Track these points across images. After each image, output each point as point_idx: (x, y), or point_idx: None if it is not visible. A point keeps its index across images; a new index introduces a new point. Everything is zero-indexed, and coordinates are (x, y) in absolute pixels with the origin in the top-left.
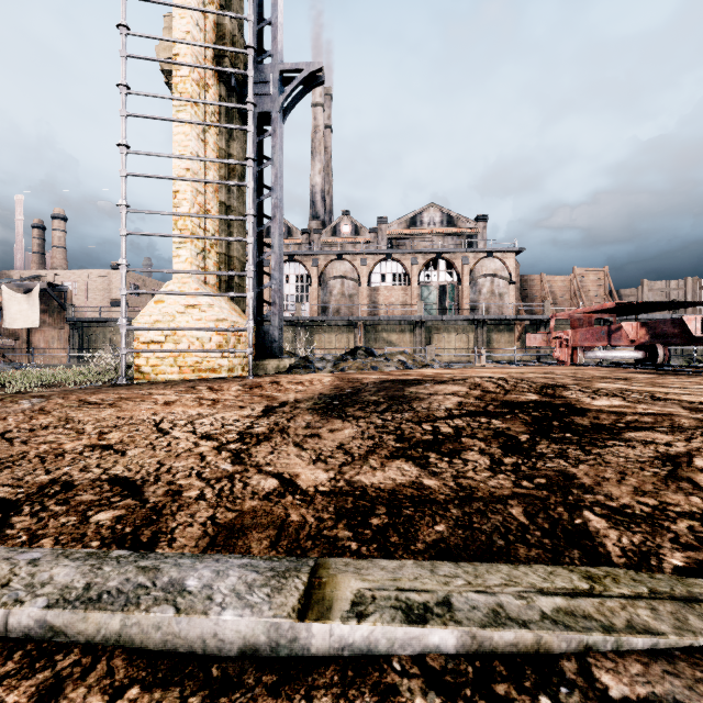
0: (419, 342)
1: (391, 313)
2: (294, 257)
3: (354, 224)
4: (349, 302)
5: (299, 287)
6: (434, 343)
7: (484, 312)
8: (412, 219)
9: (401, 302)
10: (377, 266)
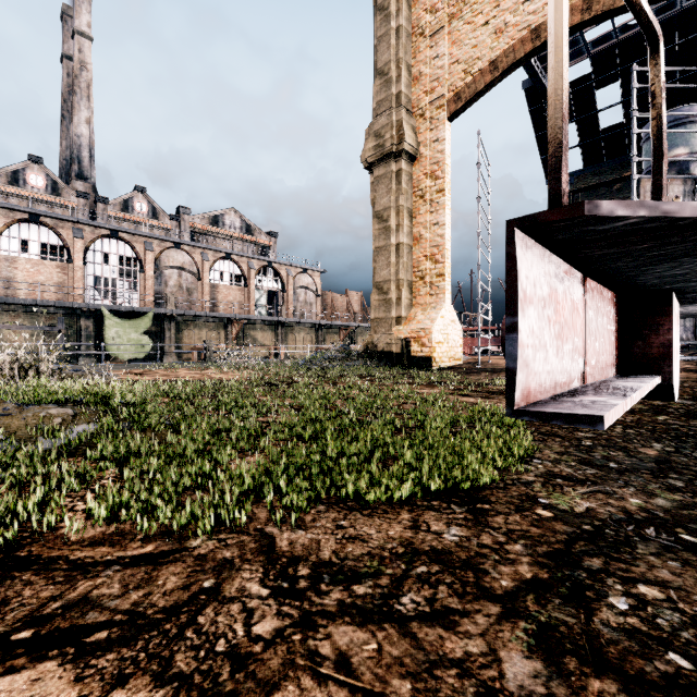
0: (280, 340)
1: (230, 311)
2: (119, 234)
3: (151, 205)
4: (188, 296)
5: (124, 270)
6: (289, 341)
7: (301, 317)
8: (215, 217)
9: (238, 302)
10: (215, 263)
